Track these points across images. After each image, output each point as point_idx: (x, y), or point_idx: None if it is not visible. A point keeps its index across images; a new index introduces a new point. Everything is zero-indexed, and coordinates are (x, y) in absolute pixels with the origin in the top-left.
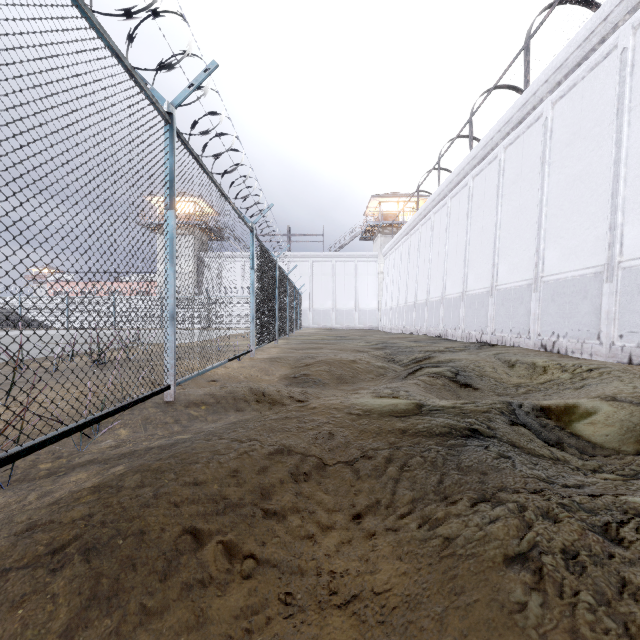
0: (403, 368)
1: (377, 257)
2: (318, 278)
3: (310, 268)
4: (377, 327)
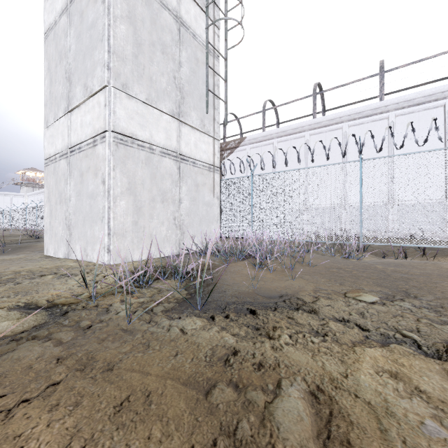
0: None
1: (24, 196)
2: None
3: None
4: None
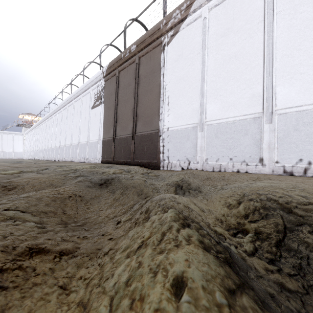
0: None
1: (23, 134)
2: None
3: None
4: (23, 158)
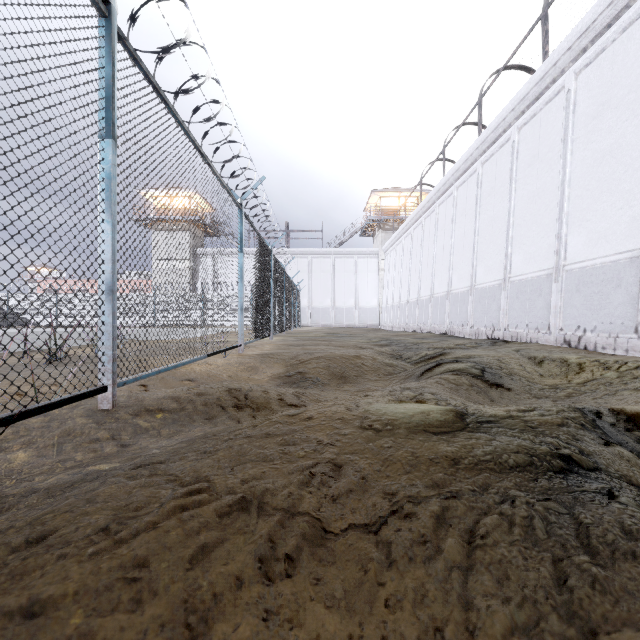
0: (413, 366)
1: (378, 254)
2: (317, 275)
3: (309, 265)
4: (378, 325)
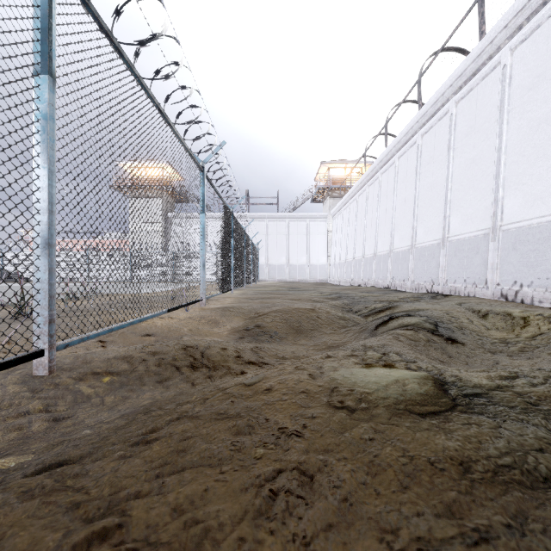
0: (364, 318)
1: (326, 217)
2: (273, 236)
3: (266, 227)
4: (326, 280)
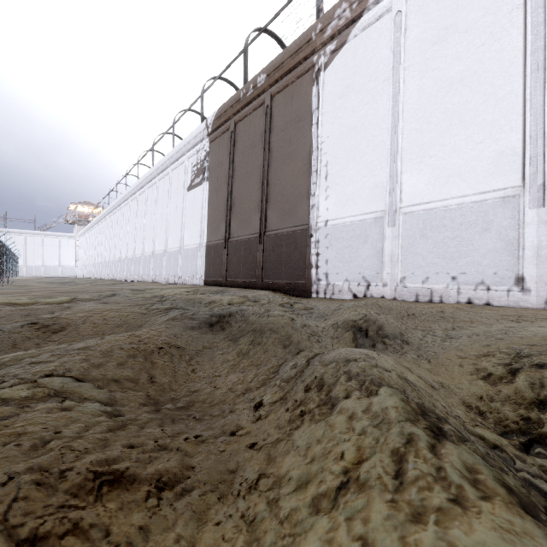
0: None
1: (75, 237)
2: (31, 246)
3: (24, 240)
4: (75, 276)
